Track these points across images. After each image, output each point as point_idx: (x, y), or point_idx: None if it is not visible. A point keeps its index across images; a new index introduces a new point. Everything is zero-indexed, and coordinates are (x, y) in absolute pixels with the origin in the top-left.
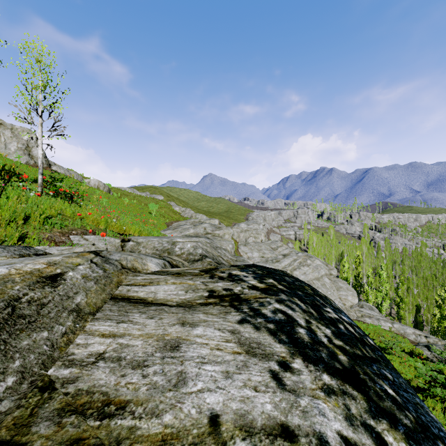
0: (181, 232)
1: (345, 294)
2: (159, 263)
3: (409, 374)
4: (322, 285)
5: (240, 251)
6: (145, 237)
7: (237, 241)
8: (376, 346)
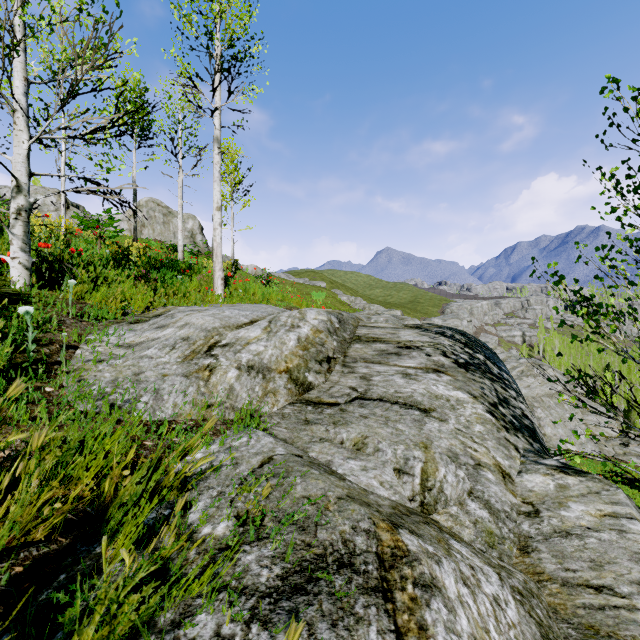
0: None
1: (596, 420)
2: None
3: None
4: (556, 404)
5: None
6: None
7: None
8: (494, 352)
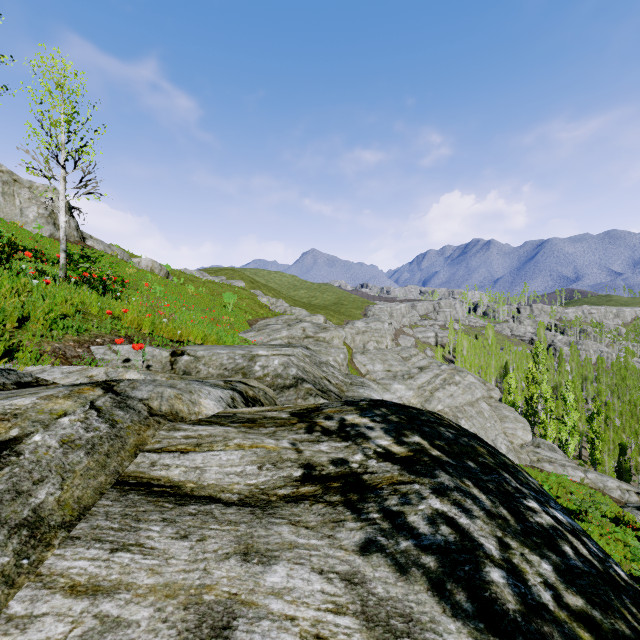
0: (269, 335)
1: (512, 427)
2: (222, 398)
3: (616, 554)
4: (477, 413)
5: (356, 363)
6: (209, 348)
7: (351, 347)
8: (633, 584)
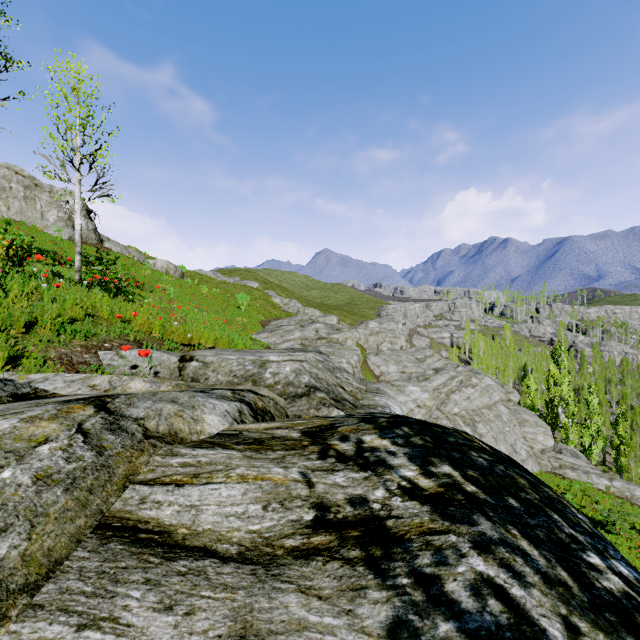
0: (282, 336)
1: (532, 431)
2: (229, 412)
3: None
4: (495, 417)
5: (370, 364)
6: (219, 353)
7: (364, 348)
8: None
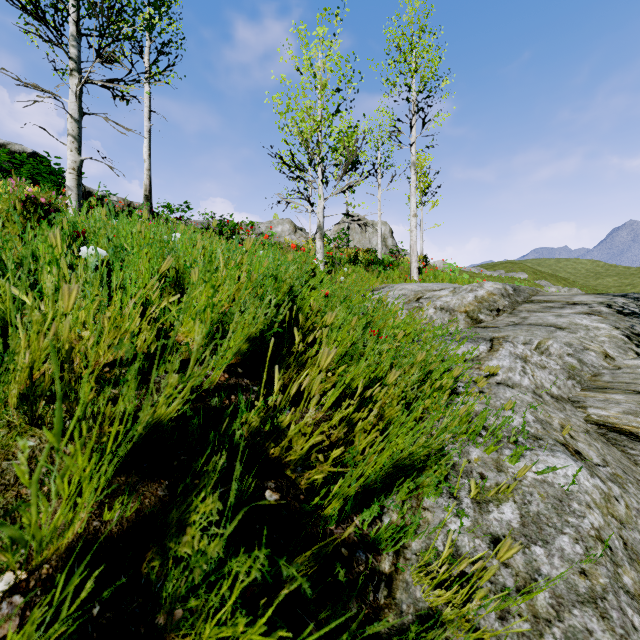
0: None
1: None
2: None
3: None
4: None
5: None
6: None
7: None
8: None
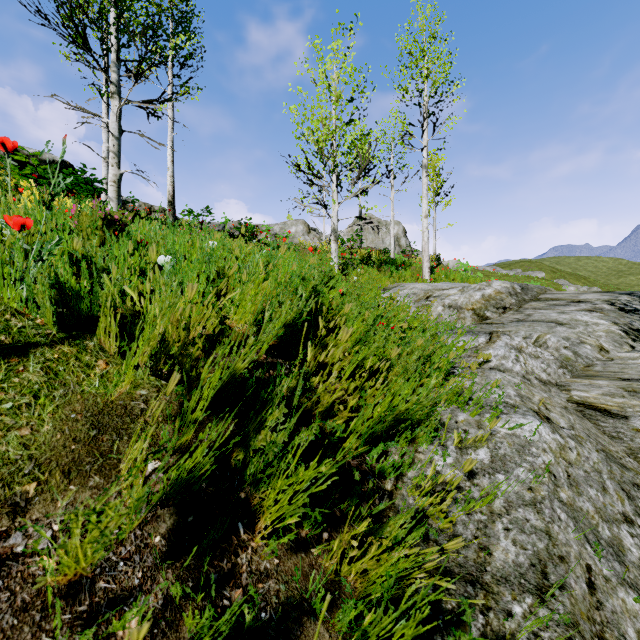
0: None
1: None
2: None
3: None
4: None
5: None
6: None
7: None
8: None
